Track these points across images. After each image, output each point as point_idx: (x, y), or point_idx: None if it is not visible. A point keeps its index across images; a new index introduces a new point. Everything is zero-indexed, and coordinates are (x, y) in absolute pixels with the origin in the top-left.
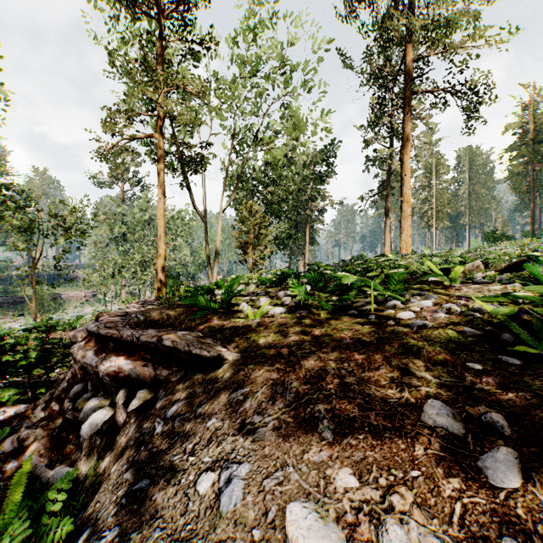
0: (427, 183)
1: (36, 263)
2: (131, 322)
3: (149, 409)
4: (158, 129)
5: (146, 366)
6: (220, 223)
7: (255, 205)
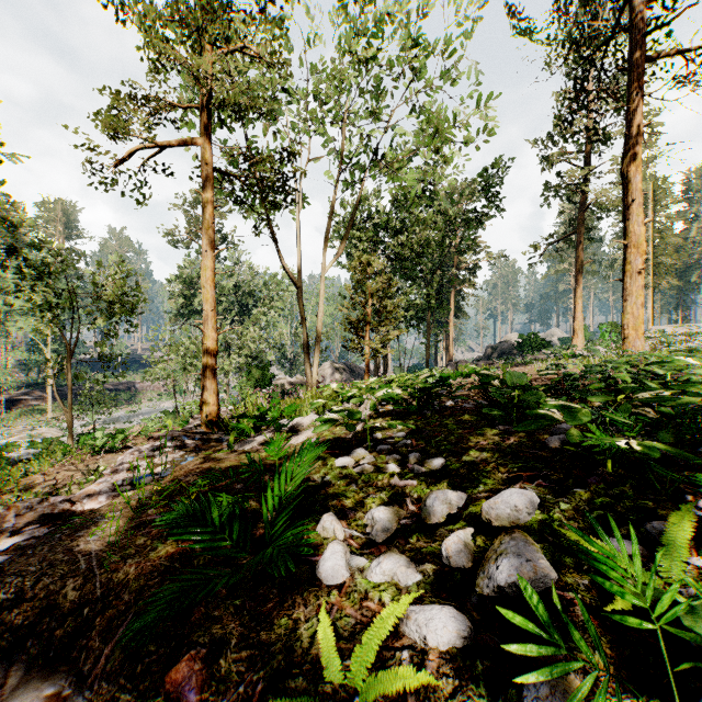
0: None
1: (72, 352)
2: None
3: None
4: (202, 130)
5: None
6: (322, 290)
7: (375, 261)
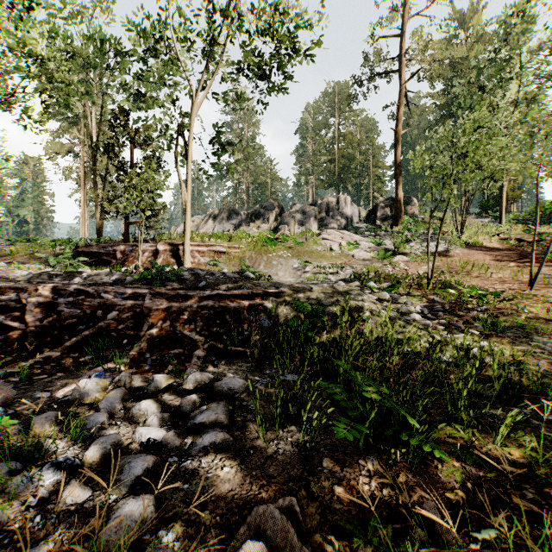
0: None
1: None
2: None
3: None
4: None
5: None
6: None
7: None
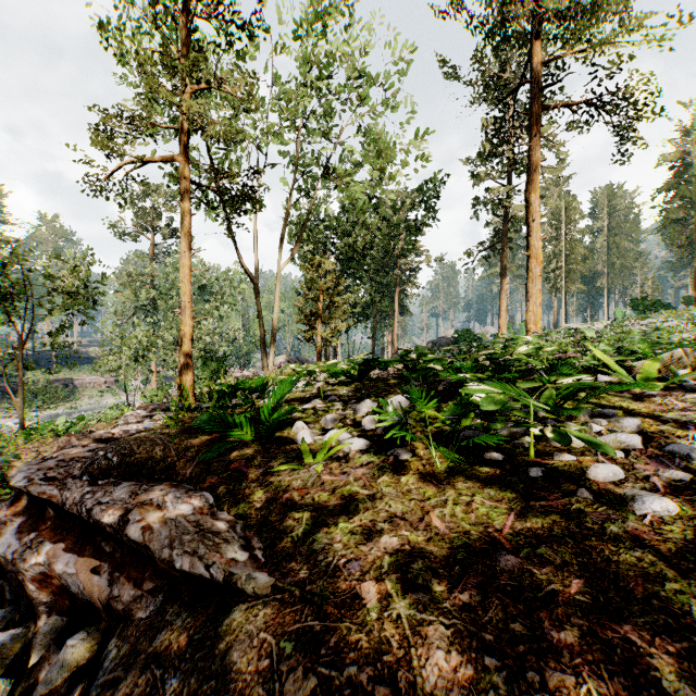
0: (554, 234)
1: (24, 342)
2: (93, 468)
3: (81, 689)
4: (180, 150)
5: (97, 573)
6: (277, 287)
7: (326, 262)
